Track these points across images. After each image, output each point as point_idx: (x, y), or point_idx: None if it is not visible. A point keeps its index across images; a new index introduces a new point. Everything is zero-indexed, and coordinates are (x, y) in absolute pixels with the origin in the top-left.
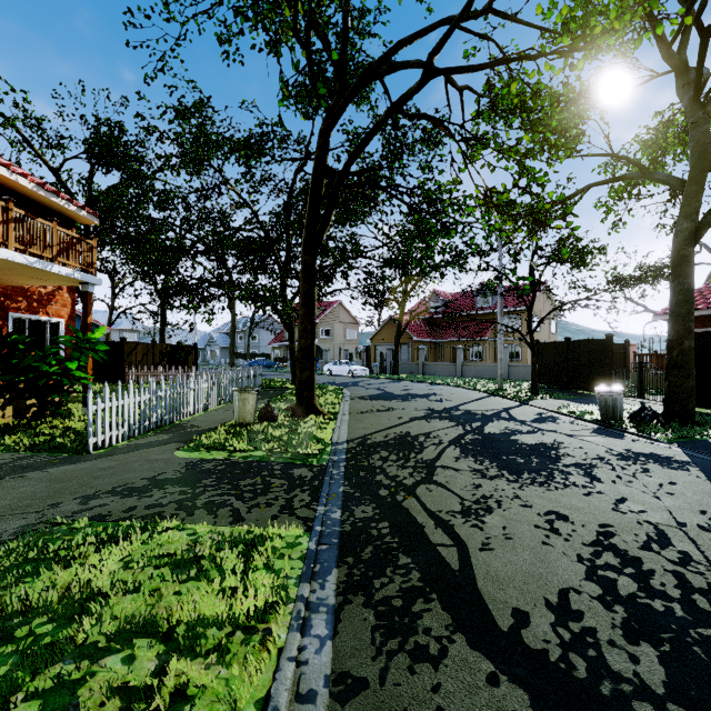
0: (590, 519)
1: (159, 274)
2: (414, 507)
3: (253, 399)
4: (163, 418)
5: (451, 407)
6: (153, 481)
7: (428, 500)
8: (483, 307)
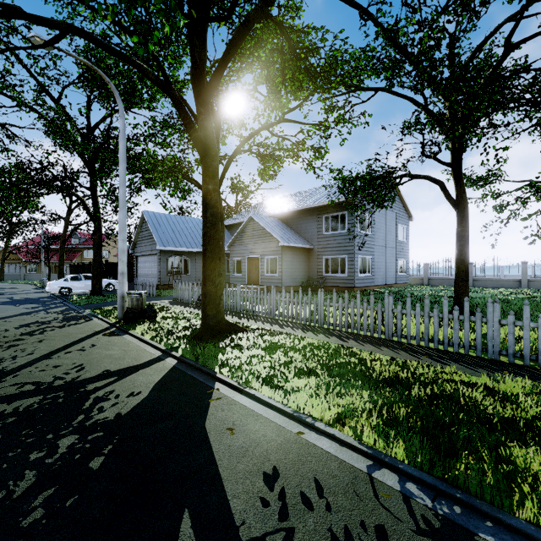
0: None
1: None
2: None
3: None
4: None
5: None
6: None
7: None
8: (75, 244)
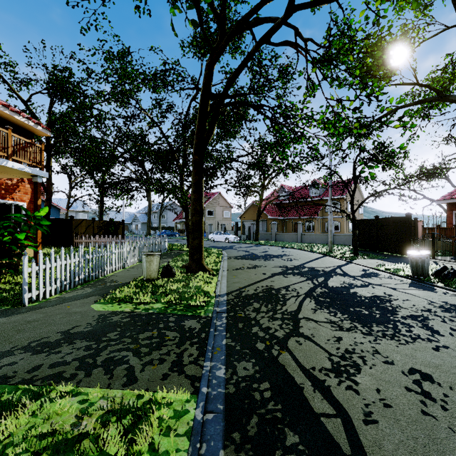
0: (453, 379)
1: (97, 173)
2: (290, 363)
3: (157, 261)
4: (90, 275)
5: (299, 265)
6: (66, 335)
7: (300, 355)
8: (315, 196)
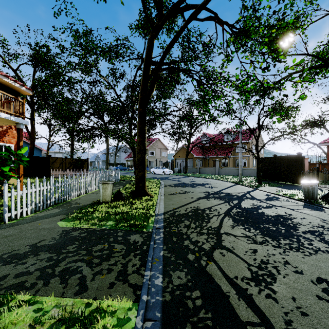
0: None
1: (68, 123)
2: (216, 272)
3: (110, 188)
4: (60, 198)
5: (218, 191)
6: (33, 248)
7: (224, 265)
8: (228, 140)
